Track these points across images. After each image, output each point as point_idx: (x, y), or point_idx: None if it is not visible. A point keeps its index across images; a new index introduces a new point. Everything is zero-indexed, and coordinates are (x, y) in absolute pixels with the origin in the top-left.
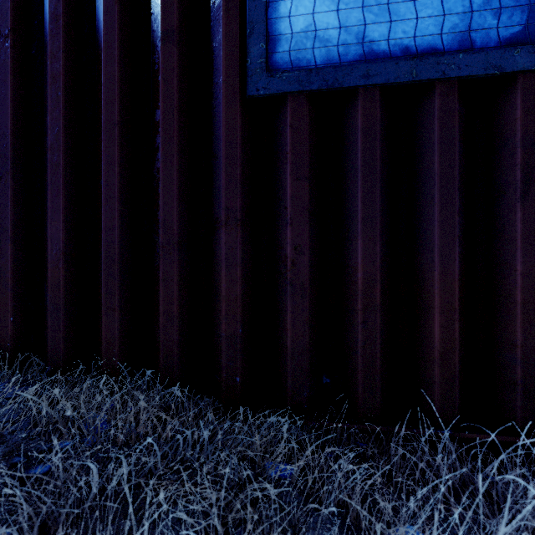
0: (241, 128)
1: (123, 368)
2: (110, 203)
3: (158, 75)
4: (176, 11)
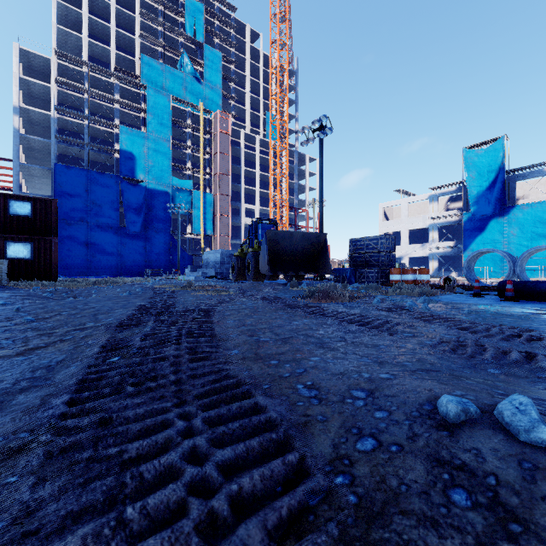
0: None
1: None
2: None
3: None
4: None
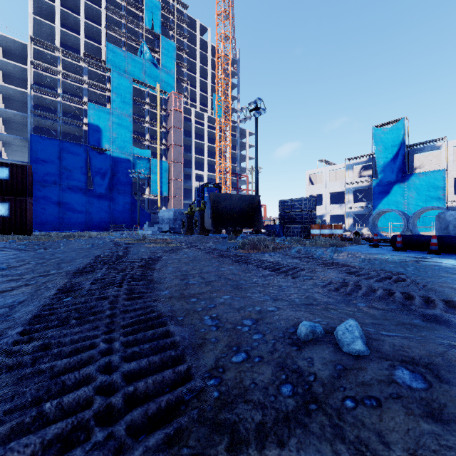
0: None
1: None
2: None
3: None
4: None
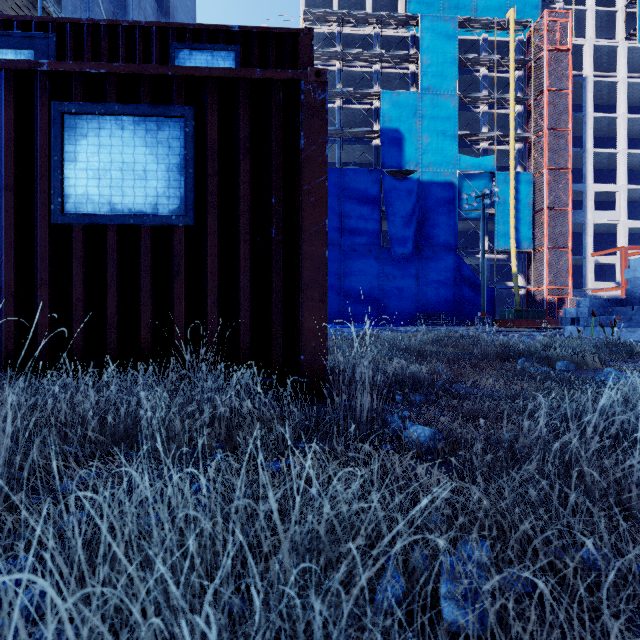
0: (49, 239)
1: None
2: None
3: (3, 207)
4: (14, 175)
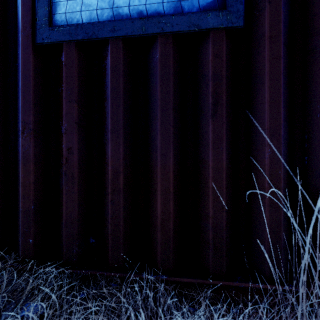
0: (33, 65)
1: None
2: None
3: None
4: None
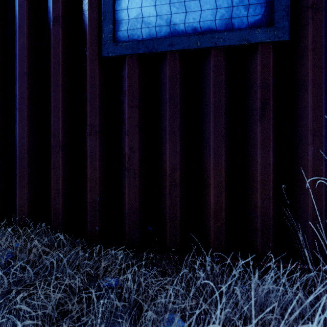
0: (99, 76)
1: (29, 221)
2: (22, 121)
3: (51, 44)
4: (61, 5)
